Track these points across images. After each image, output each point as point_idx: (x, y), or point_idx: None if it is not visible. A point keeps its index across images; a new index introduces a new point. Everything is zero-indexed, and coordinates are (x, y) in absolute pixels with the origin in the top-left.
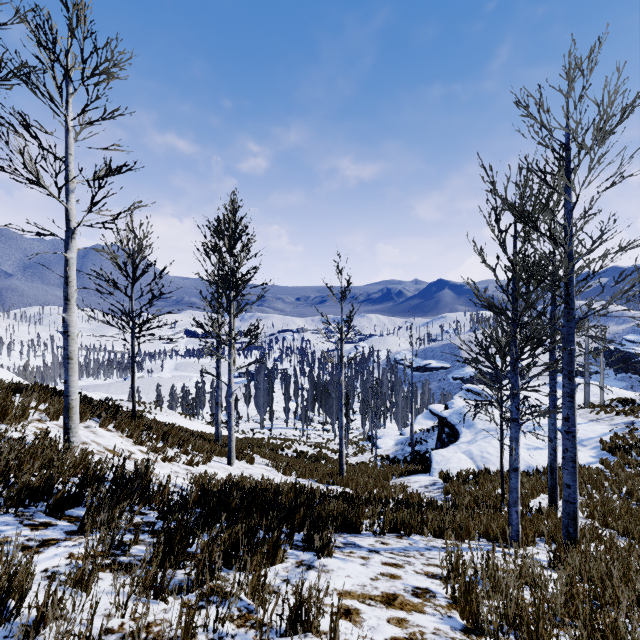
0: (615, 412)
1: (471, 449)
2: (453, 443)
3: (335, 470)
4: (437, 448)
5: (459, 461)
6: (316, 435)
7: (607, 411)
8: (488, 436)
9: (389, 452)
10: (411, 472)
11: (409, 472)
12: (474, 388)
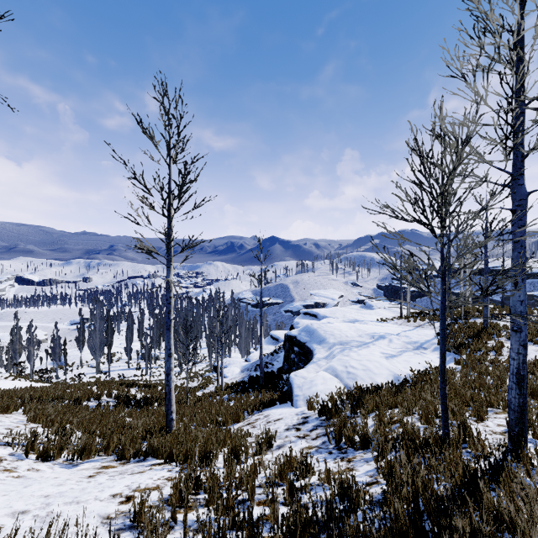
0: (427, 319)
1: (334, 365)
2: (303, 362)
3: (163, 419)
4: (284, 369)
5: (325, 381)
6: (161, 372)
7: (421, 319)
8: (345, 349)
9: (236, 380)
10: (267, 404)
11: (265, 404)
12: (311, 311)
